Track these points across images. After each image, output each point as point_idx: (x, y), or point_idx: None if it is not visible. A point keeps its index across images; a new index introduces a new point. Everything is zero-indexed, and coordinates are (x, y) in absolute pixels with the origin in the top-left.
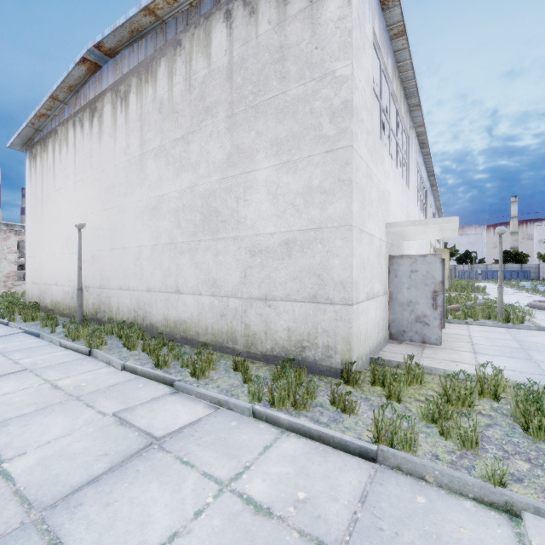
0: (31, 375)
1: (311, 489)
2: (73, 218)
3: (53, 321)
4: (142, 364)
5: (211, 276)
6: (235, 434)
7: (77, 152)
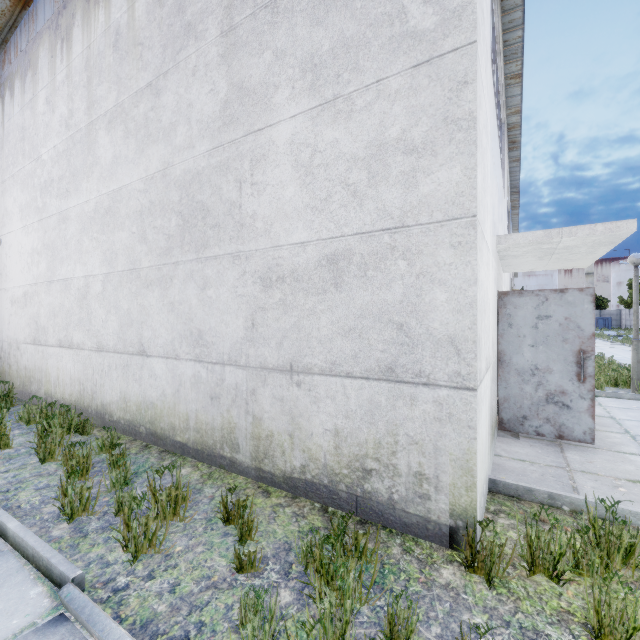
0: None
1: None
2: (1, 236)
3: None
4: (42, 504)
5: (195, 325)
6: None
7: (5, 134)
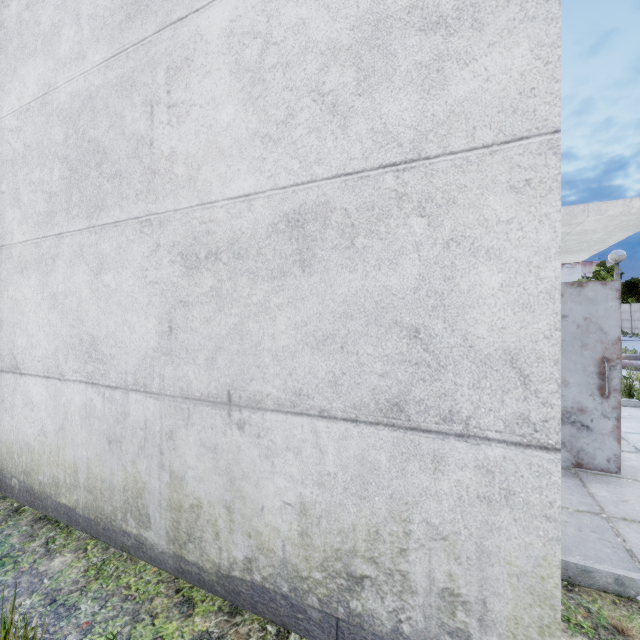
0: None
1: None
2: None
3: None
4: None
5: (85, 329)
6: None
7: None
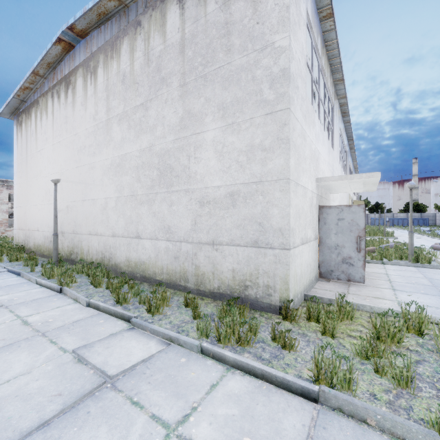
0: (6, 311)
1: (256, 434)
2: (52, 174)
3: (33, 261)
4: (105, 301)
5: (166, 223)
6: (184, 372)
7: (54, 118)
